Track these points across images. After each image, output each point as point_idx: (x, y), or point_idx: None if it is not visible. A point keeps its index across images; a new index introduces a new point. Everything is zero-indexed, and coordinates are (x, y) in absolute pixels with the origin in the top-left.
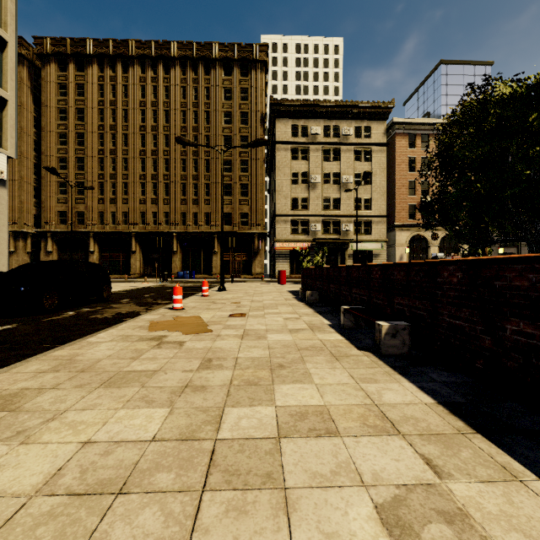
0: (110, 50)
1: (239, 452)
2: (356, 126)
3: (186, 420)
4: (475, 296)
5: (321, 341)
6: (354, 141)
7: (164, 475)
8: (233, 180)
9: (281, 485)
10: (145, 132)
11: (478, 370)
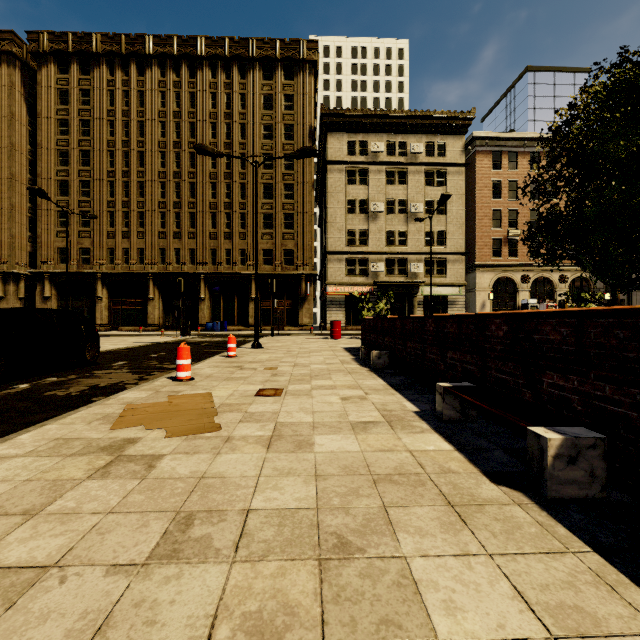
0: (121, 47)
1: None
2: (427, 141)
3: None
4: None
5: (412, 454)
6: (425, 160)
7: None
8: (274, 209)
9: None
10: (166, 149)
11: None
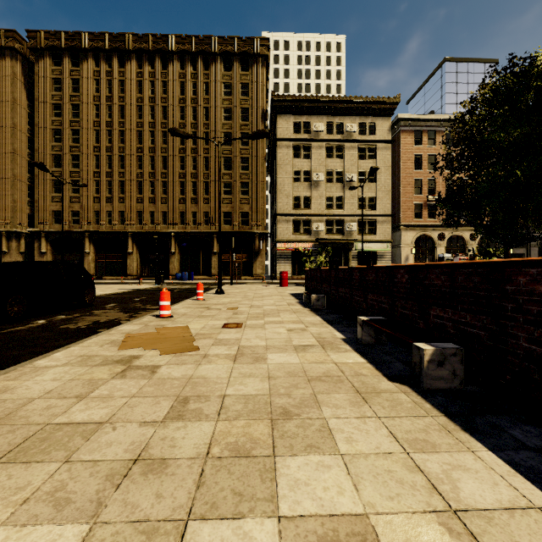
0: (105, 44)
1: None
2: (360, 122)
3: None
4: None
5: (336, 365)
6: (358, 138)
7: None
8: (233, 179)
9: None
10: (142, 128)
11: None
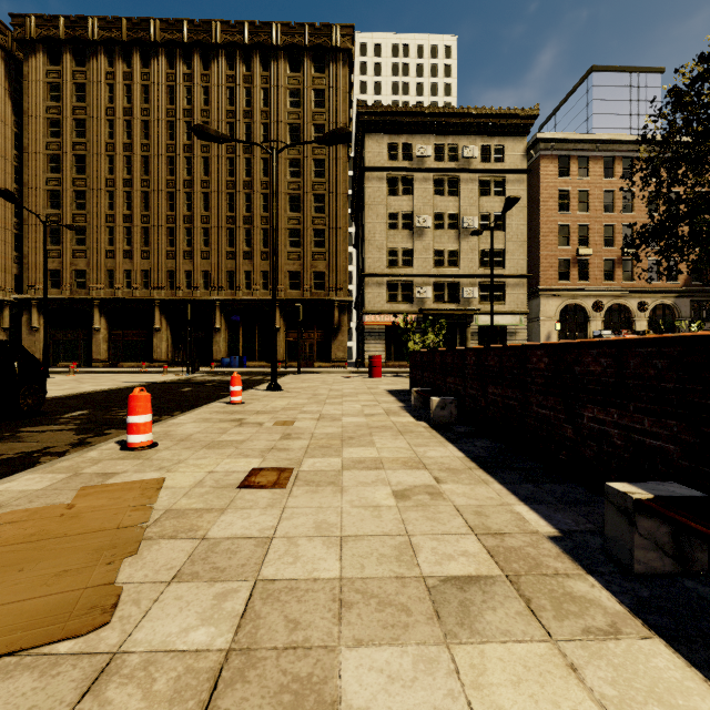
0: (122, 33)
1: None
2: (482, 144)
3: None
4: None
5: None
6: (480, 166)
7: None
8: (302, 225)
9: None
10: (174, 153)
11: None
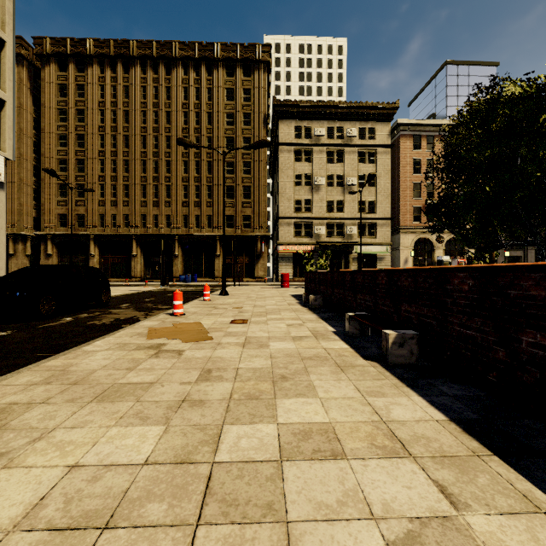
0: (110, 50)
1: (237, 478)
2: (360, 127)
3: (182, 440)
4: (488, 305)
5: (325, 349)
6: (358, 142)
7: (155, 506)
8: (235, 183)
9: (283, 518)
10: (146, 133)
11: (491, 383)
